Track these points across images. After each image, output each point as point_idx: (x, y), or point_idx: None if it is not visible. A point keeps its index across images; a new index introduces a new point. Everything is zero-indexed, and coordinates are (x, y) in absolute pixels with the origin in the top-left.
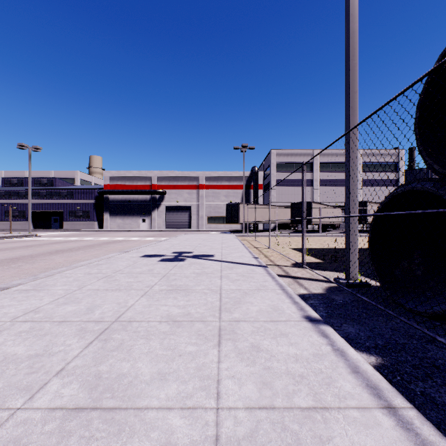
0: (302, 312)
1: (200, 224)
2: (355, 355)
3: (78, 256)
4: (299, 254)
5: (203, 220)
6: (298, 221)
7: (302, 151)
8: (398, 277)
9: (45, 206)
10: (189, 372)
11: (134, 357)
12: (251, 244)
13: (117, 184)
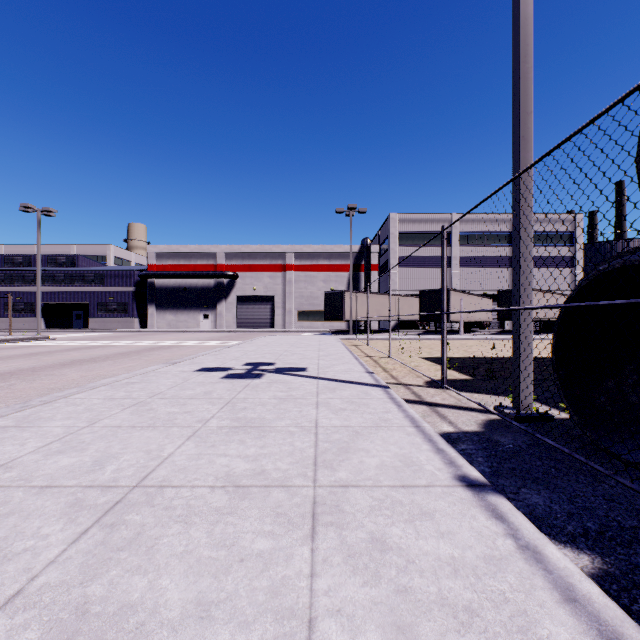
0: (452, 469)
1: (287, 322)
2: (562, 560)
3: (103, 369)
4: (434, 366)
5: (292, 316)
6: (430, 317)
7: (435, 216)
8: (601, 407)
9: (63, 296)
10: (255, 600)
11: (158, 563)
12: (363, 352)
13: (167, 263)
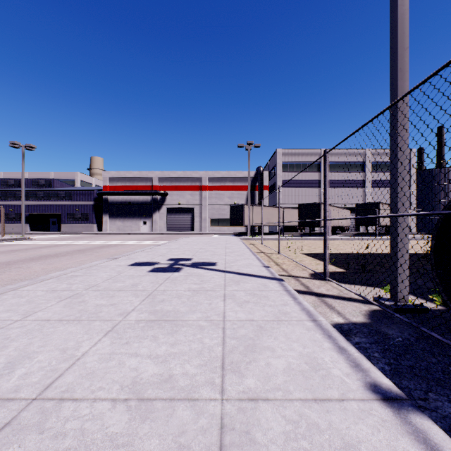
0: (360, 374)
1: (203, 227)
2: None
3: (61, 263)
4: (314, 260)
5: (206, 222)
6: (306, 223)
7: (309, 151)
8: None
9: (43, 208)
10: None
11: None
12: (258, 249)
13: (117, 185)
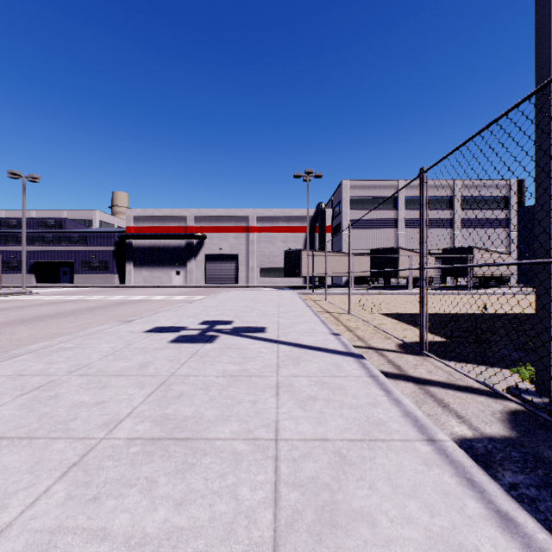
0: None
1: (250, 278)
2: None
3: (58, 326)
4: (399, 324)
5: (254, 272)
6: (380, 273)
7: (382, 182)
8: None
9: (51, 254)
10: None
11: None
12: (321, 307)
13: (143, 226)
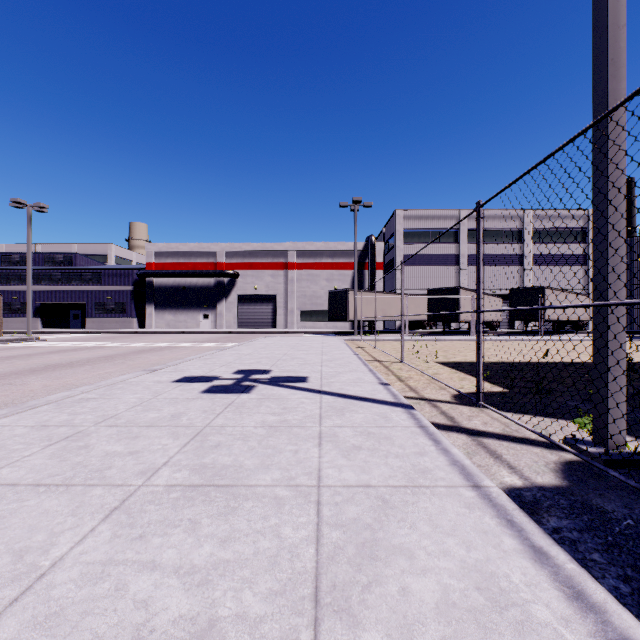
0: (592, 620)
1: (289, 322)
2: None
3: (74, 376)
4: (457, 373)
5: (294, 316)
6: (439, 317)
7: (441, 212)
8: None
9: (60, 295)
10: None
11: None
12: (370, 355)
13: (166, 262)
